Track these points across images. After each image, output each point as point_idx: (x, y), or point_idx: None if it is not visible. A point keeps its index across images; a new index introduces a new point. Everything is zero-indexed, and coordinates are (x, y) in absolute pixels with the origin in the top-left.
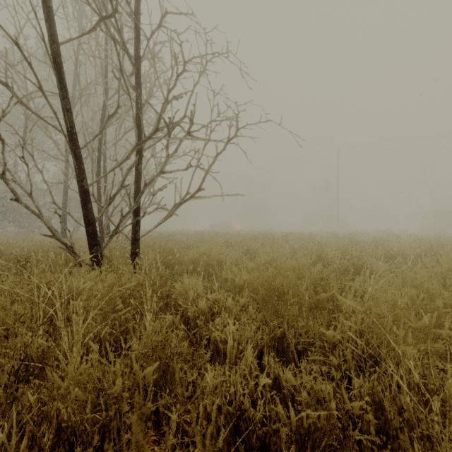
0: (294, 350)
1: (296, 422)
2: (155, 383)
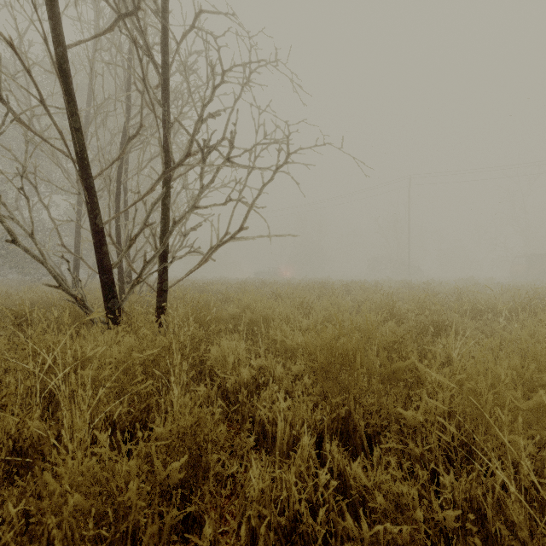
0: (363, 435)
1: (371, 539)
2: (182, 481)
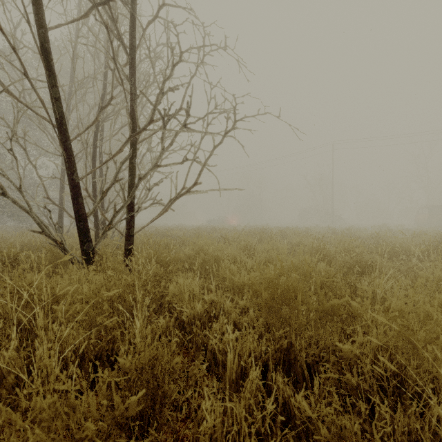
0: (304, 365)
1: None
2: (141, 412)
